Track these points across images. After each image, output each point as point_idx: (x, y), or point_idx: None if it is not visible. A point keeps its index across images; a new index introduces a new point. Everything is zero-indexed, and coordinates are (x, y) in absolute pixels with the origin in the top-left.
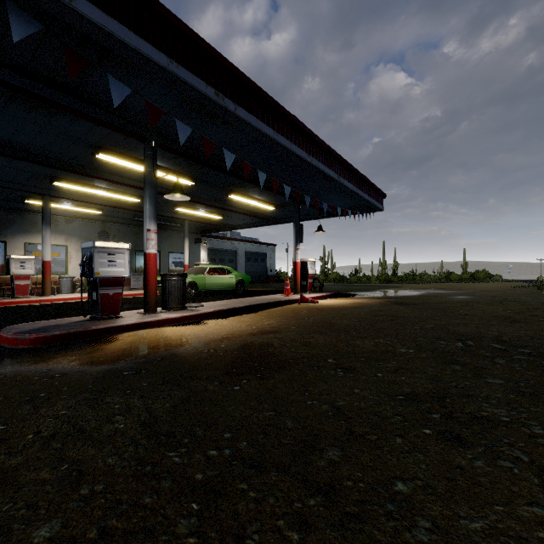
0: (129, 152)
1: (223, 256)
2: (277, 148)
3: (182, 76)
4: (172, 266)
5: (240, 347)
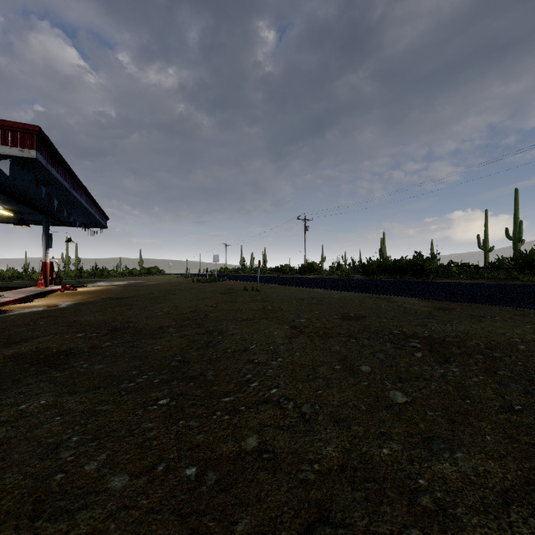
0: None
1: None
2: (77, 203)
3: (65, 185)
4: None
5: (101, 298)
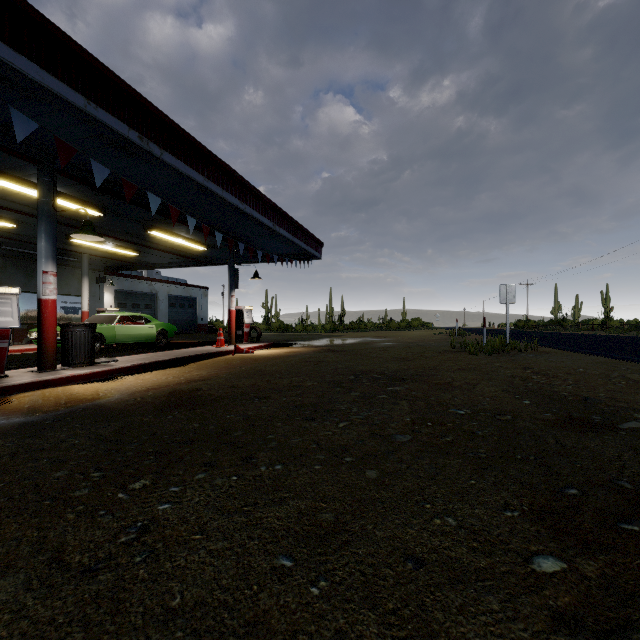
0: (10, 170)
1: (138, 300)
2: (208, 194)
3: (101, 119)
4: (60, 313)
5: (169, 393)
